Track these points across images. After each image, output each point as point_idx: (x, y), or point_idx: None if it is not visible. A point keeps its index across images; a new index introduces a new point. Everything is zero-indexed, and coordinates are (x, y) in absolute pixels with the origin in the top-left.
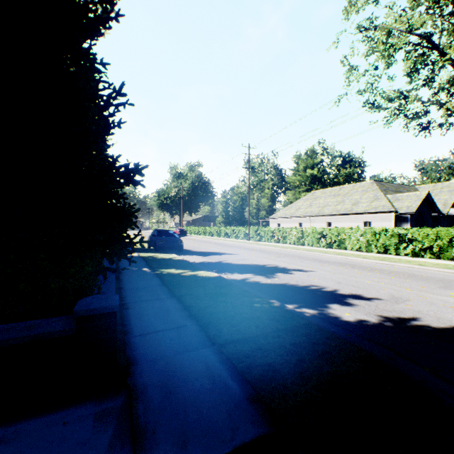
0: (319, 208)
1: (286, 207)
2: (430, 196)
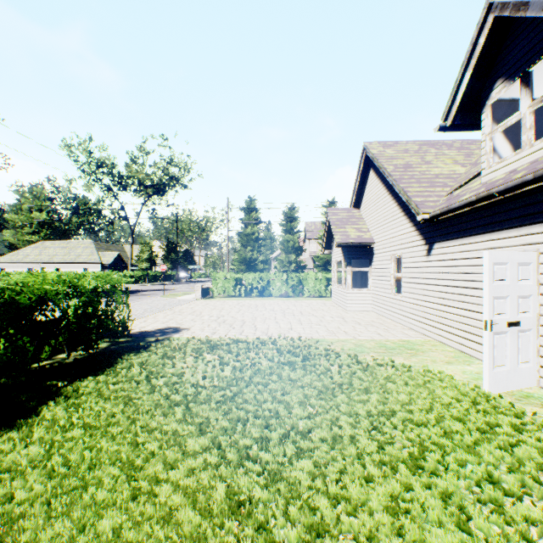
0: (50, 257)
1: (12, 253)
2: (121, 255)
